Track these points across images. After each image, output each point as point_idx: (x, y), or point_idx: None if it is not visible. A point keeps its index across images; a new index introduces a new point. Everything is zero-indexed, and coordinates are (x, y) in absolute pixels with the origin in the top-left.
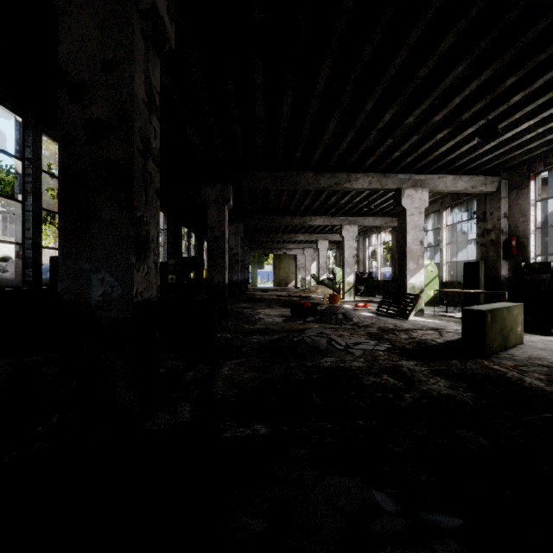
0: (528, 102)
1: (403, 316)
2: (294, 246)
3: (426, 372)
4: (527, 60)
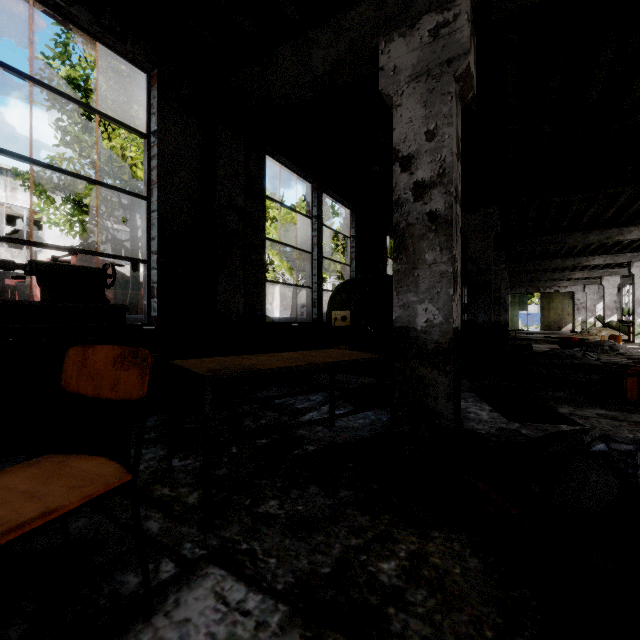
0: None
1: None
2: (569, 283)
3: None
4: None
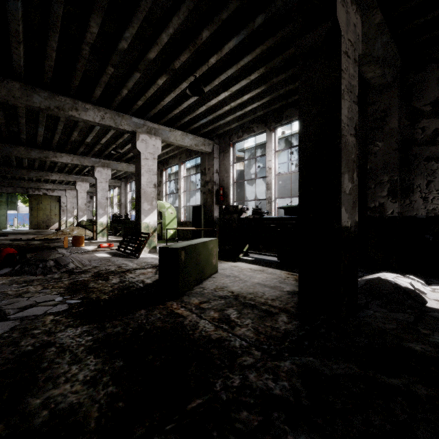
0: (222, 70)
1: (135, 255)
2: (53, 187)
3: (82, 349)
4: (215, 14)
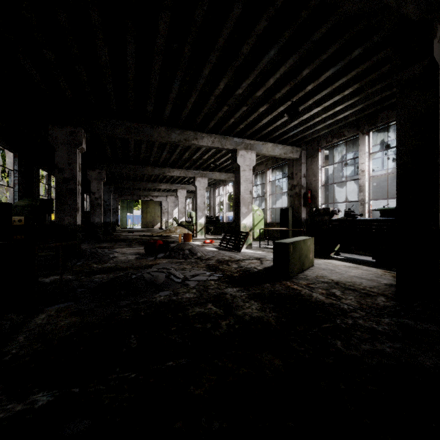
0: (316, 92)
1: (237, 249)
2: (158, 194)
3: (244, 297)
4: (315, 58)
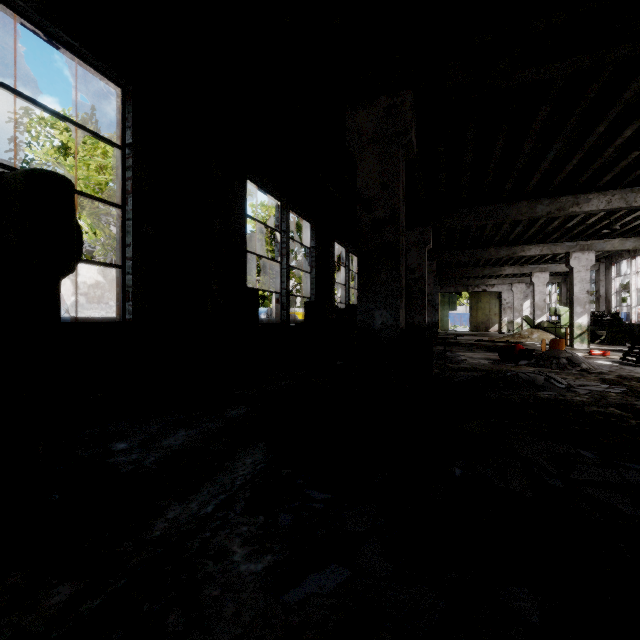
0: None
1: None
2: (497, 282)
3: None
4: None
